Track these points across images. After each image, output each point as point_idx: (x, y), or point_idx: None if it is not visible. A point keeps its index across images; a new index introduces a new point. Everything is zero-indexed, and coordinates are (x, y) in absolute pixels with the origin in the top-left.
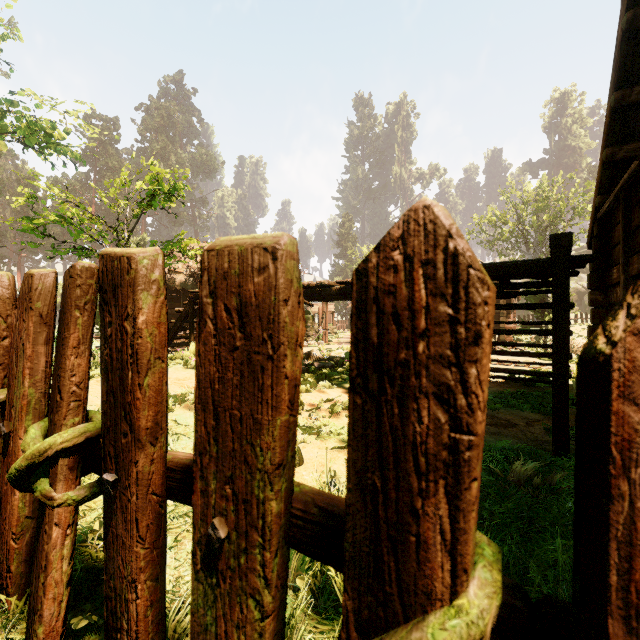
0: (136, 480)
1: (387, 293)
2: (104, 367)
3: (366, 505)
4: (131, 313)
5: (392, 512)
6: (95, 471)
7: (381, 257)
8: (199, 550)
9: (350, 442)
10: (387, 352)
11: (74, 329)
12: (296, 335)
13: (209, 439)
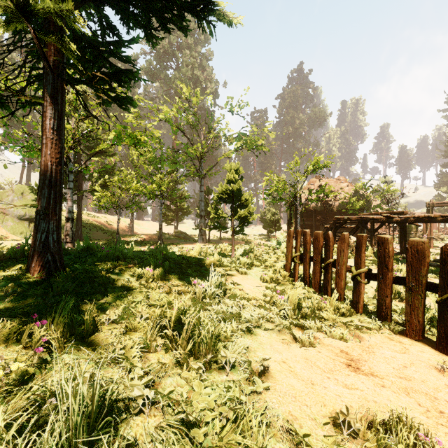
0: (388, 278)
1: (446, 252)
2: (378, 257)
3: (442, 279)
4: (387, 248)
5: (446, 280)
6: (367, 278)
7: (445, 247)
8: (407, 288)
9: (439, 271)
10: (446, 259)
11: (363, 248)
12: (428, 255)
13: (409, 270)
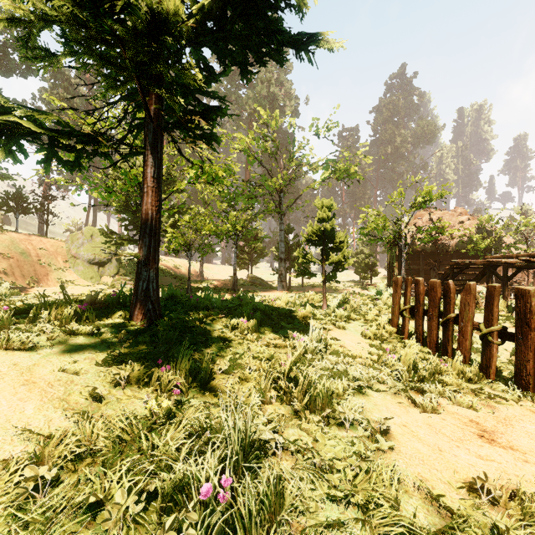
0: (530, 338)
1: None
2: (516, 313)
3: None
4: (529, 302)
5: None
6: (501, 338)
7: None
8: None
9: None
10: None
11: (495, 301)
12: None
13: None
